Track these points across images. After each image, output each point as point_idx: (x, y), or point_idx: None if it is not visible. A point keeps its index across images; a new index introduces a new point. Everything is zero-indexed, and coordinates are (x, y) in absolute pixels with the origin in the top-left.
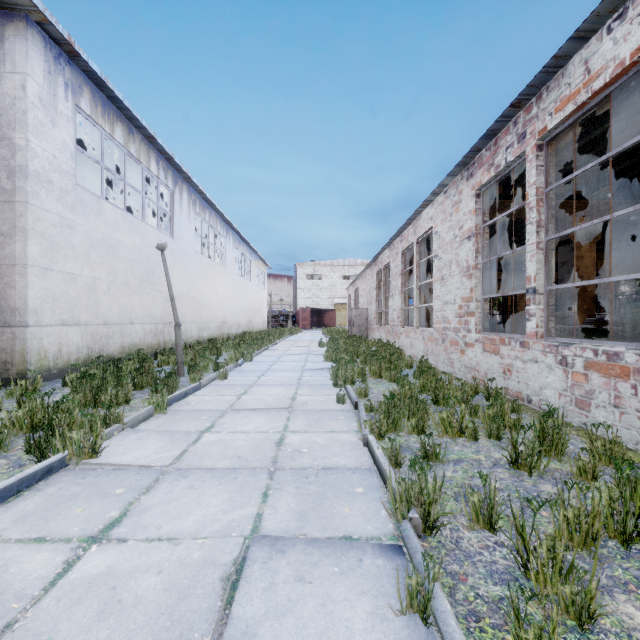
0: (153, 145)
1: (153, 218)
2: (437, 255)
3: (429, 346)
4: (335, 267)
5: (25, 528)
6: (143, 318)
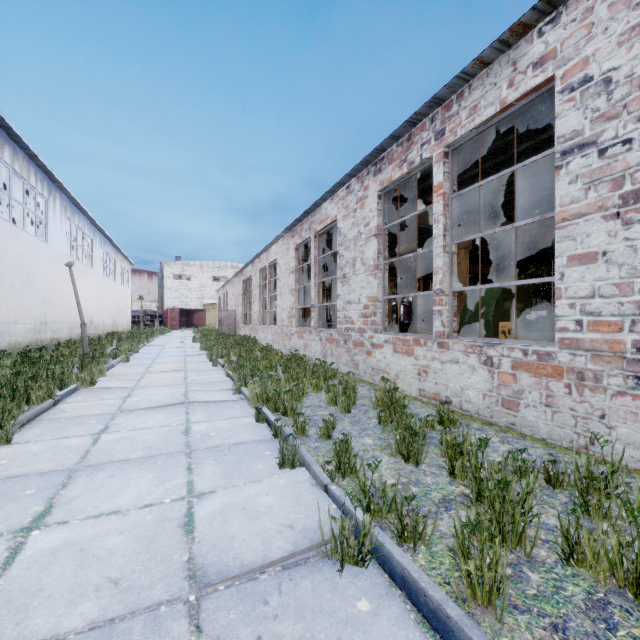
0: (33, 161)
1: None
2: (279, 278)
3: (275, 337)
4: (205, 268)
5: (92, 399)
6: (25, 318)
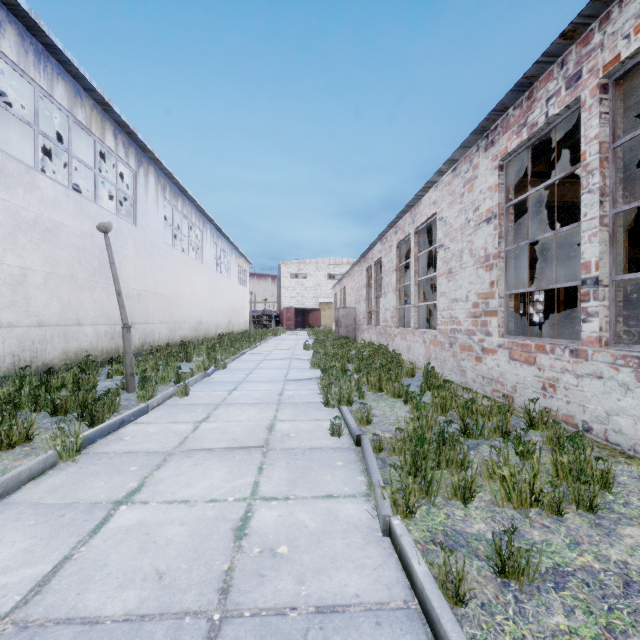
0: (109, 115)
1: (121, 208)
2: (443, 245)
3: (432, 350)
4: (320, 266)
5: None
6: (95, 318)
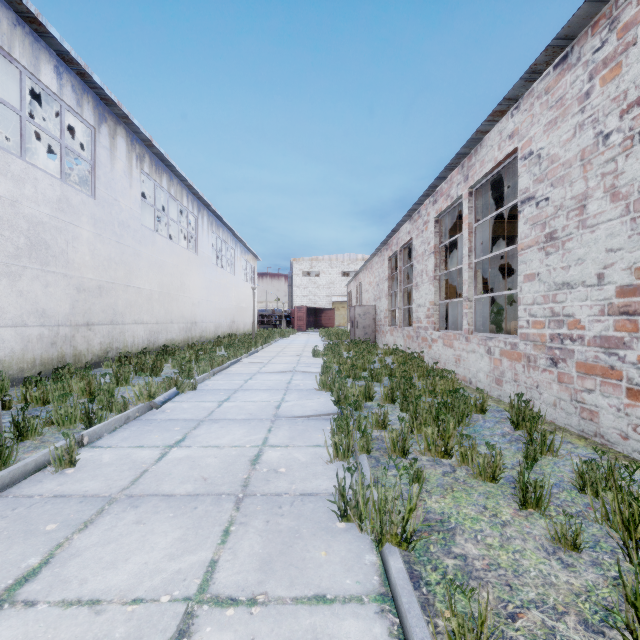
0: (46, 41)
1: None
2: (532, 196)
3: (506, 367)
4: (334, 263)
5: None
6: (20, 317)
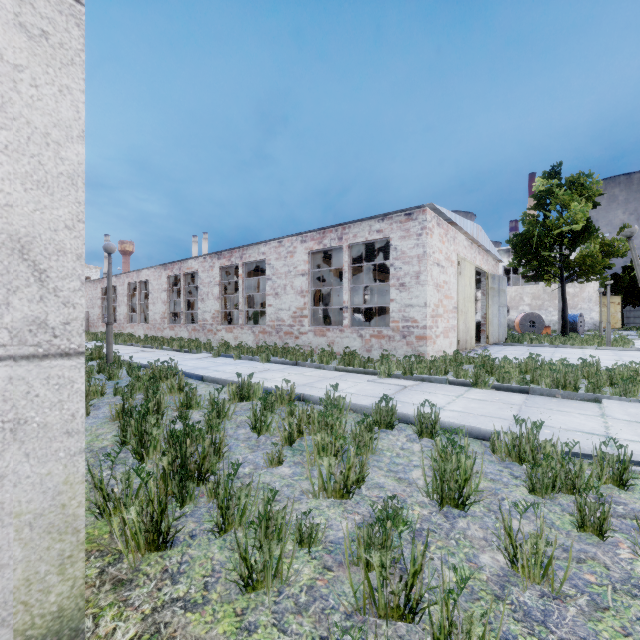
0: None
1: None
2: (151, 293)
3: (147, 331)
4: None
5: None
6: None
